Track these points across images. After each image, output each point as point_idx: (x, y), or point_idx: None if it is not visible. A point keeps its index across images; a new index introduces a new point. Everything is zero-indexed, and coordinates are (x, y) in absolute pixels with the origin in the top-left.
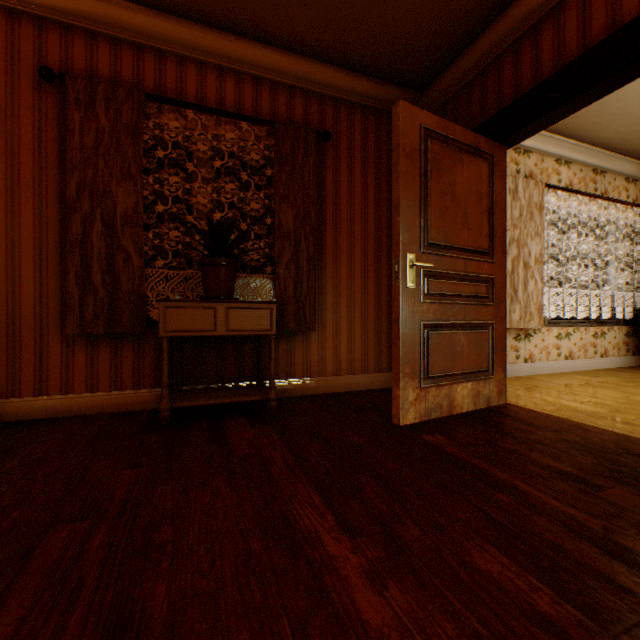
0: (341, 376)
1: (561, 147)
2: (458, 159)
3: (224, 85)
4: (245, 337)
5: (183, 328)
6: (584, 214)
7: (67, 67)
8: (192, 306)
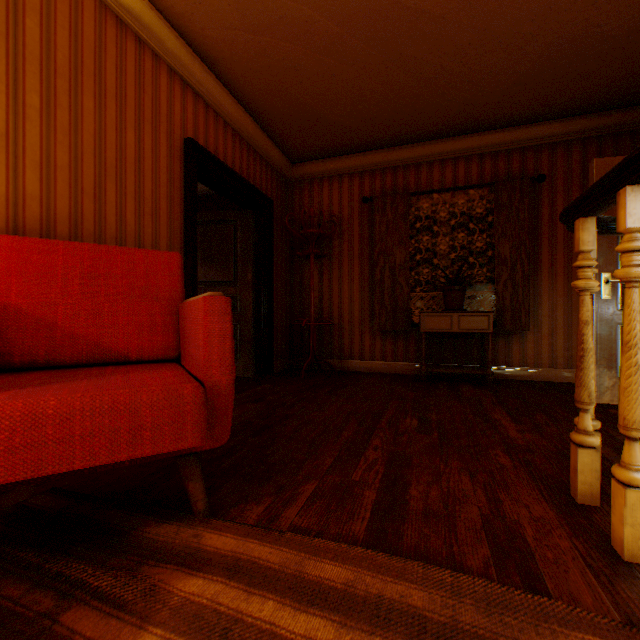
0: (556, 369)
1: None
2: None
3: (456, 169)
4: (471, 334)
5: (432, 327)
6: None
7: (372, 192)
8: (437, 315)
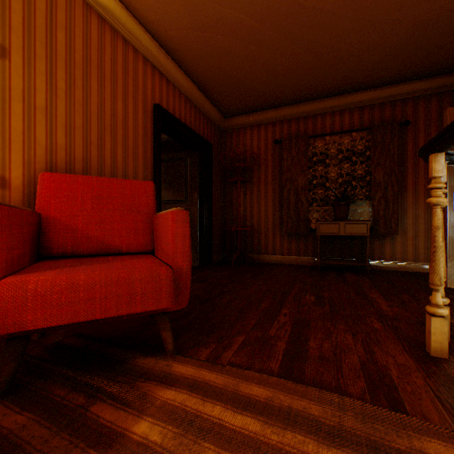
0: (418, 262)
1: None
2: None
3: (342, 118)
4: (354, 237)
5: (325, 232)
6: None
7: (281, 136)
8: (328, 223)
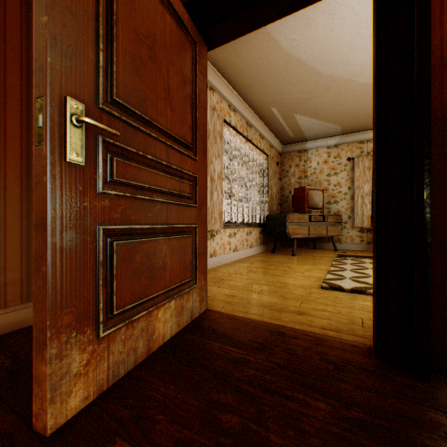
0: None
1: (232, 97)
2: (160, 10)
3: None
4: None
5: None
6: (242, 151)
7: None
8: None
